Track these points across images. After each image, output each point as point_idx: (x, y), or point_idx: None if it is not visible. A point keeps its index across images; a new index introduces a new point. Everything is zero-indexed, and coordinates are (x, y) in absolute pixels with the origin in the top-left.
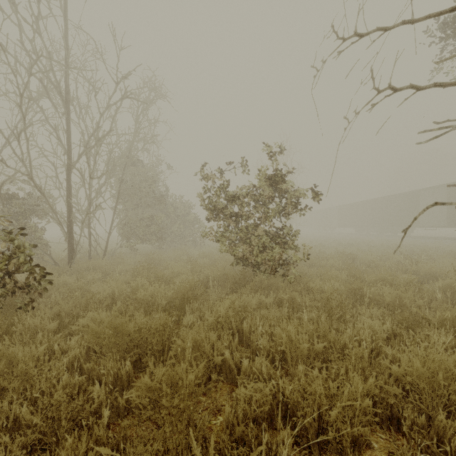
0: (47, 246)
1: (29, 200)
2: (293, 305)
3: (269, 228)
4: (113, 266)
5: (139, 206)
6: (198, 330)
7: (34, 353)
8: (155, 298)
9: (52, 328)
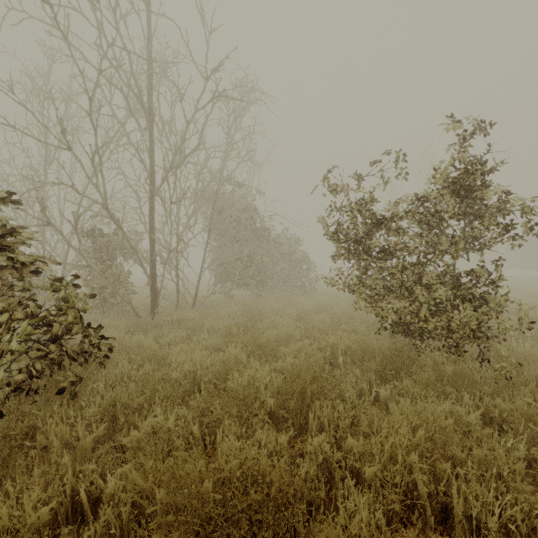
0: (133, 291)
1: (113, 237)
2: (535, 435)
3: (443, 271)
4: (202, 320)
5: (234, 242)
6: (360, 531)
7: (29, 523)
8: (255, 386)
9: (87, 445)
